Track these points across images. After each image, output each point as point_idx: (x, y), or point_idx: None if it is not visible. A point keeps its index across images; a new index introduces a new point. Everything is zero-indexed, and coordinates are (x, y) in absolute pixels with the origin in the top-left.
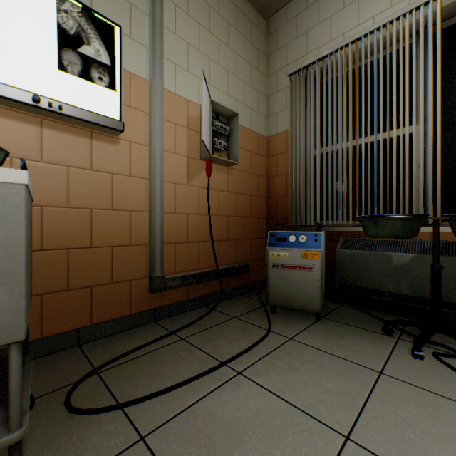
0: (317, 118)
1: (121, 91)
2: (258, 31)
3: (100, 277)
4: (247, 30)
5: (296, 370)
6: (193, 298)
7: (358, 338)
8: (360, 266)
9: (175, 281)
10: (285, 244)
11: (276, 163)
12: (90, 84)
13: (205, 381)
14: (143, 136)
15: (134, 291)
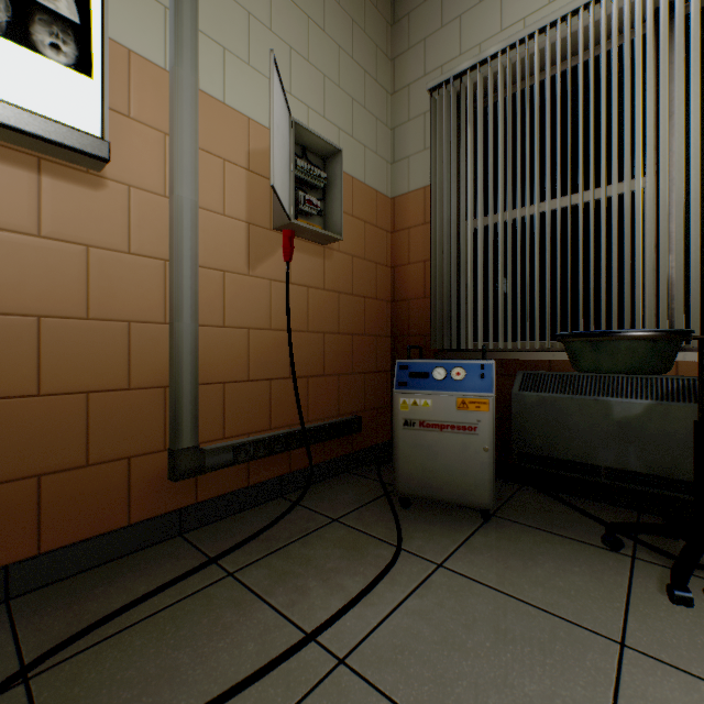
0: (478, 164)
1: (104, 79)
2: (378, 15)
3: (61, 455)
4: (358, 10)
5: (458, 646)
6: (259, 483)
7: (563, 558)
8: (554, 422)
9: (223, 454)
10: (426, 383)
11: (408, 242)
12: (31, 55)
13: (266, 690)
14: (157, 177)
15: (137, 478)
